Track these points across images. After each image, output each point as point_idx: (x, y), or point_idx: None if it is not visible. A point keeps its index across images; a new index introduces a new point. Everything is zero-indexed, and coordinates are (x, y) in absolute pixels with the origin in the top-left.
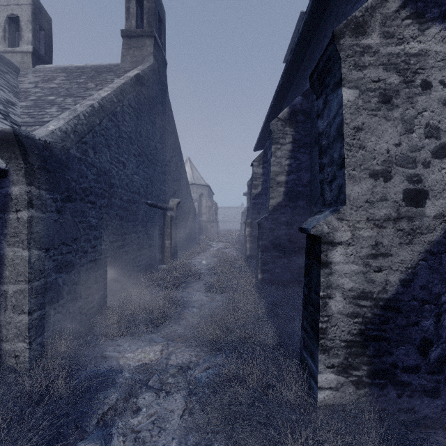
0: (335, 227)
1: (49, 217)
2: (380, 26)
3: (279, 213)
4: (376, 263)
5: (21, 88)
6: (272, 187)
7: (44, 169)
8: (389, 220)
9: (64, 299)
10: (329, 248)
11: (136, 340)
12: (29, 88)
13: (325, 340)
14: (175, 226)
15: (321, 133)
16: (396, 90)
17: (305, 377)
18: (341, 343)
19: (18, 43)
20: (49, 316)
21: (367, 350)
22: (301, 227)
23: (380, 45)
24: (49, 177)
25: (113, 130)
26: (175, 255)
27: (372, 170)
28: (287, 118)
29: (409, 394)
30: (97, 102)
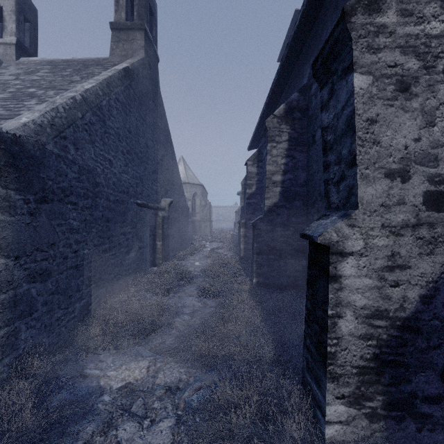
0: (345, 235)
1: (19, 220)
2: (397, 2)
3: (275, 214)
4: (393, 276)
5: (0, 80)
6: (267, 186)
7: (12, 166)
8: (408, 227)
9: (38, 311)
10: (339, 259)
11: (121, 354)
12: (9, 80)
13: (334, 366)
14: (168, 227)
15: (326, 127)
16: (415, 76)
17: (309, 405)
18: (352, 370)
19: (1, 34)
20: (19, 332)
21: (382, 377)
22: (304, 233)
23: (396, 24)
24: (20, 175)
25: (98, 125)
26: (167, 256)
27: (388, 169)
28: (283, 115)
29: (430, 427)
30: (80, 94)
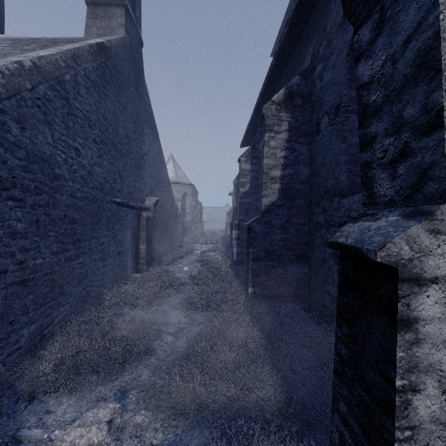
0: (424, 248)
1: None
2: None
3: (274, 214)
4: None
5: None
6: (265, 183)
7: None
8: None
9: None
10: (414, 290)
11: (78, 398)
12: None
13: None
14: (153, 229)
15: (367, 83)
16: None
17: None
18: None
19: None
20: None
21: None
22: (337, 242)
23: None
24: None
25: (58, 103)
26: (152, 261)
27: None
28: (283, 102)
29: None
30: (30, 60)
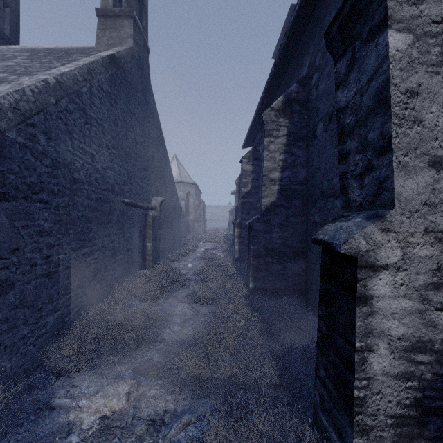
0: (378, 242)
1: None
2: None
3: (273, 214)
4: (439, 296)
5: None
6: (264, 184)
7: None
8: None
9: None
10: (370, 274)
11: (98, 376)
12: None
13: (364, 416)
14: (159, 227)
15: (343, 108)
16: None
17: None
18: (387, 420)
19: None
20: None
21: (426, 429)
22: (317, 238)
23: None
24: None
25: (76, 114)
26: (158, 258)
27: (433, 156)
28: (281, 108)
29: None
30: (54, 78)
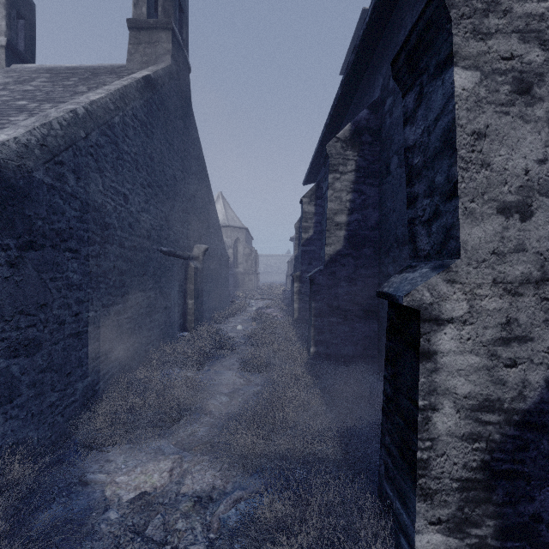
0: (442, 294)
1: None
2: None
3: (339, 265)
4: (508, 352)
5: None
6: (328, 229)
7: None
8: (529, 283)
9: (23, 396)
10: (434, 328)
11: (136, 450)
12: None
13: (427, 479)
14: (202, 281)
15: (411, 147)
16: (540, 73)
17: (390, 529)
18: (452, 484)
19: None
20: None
21: (494, 493)
22: (382, 291)
23: None
24: None
25: (108, 149)
26: (201, 318)
27: (502, 202)
28: (349, 139)
29: None
30: (83, 107)
